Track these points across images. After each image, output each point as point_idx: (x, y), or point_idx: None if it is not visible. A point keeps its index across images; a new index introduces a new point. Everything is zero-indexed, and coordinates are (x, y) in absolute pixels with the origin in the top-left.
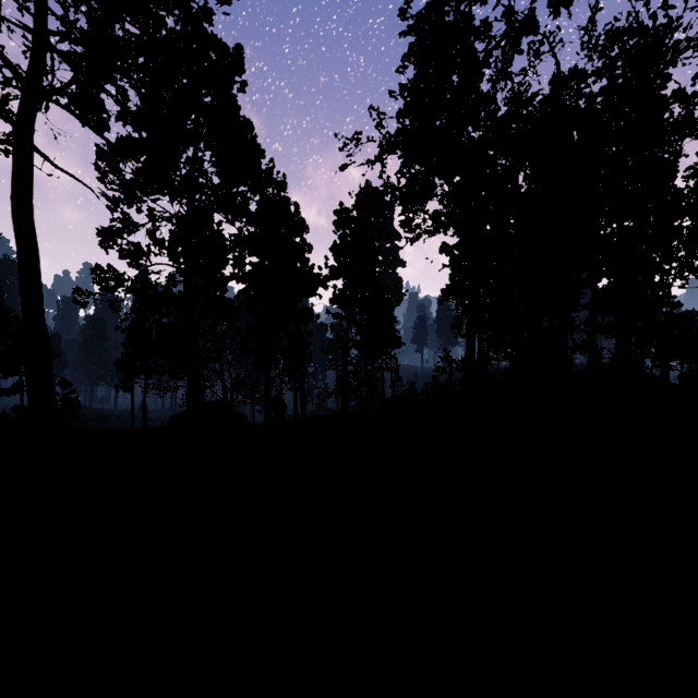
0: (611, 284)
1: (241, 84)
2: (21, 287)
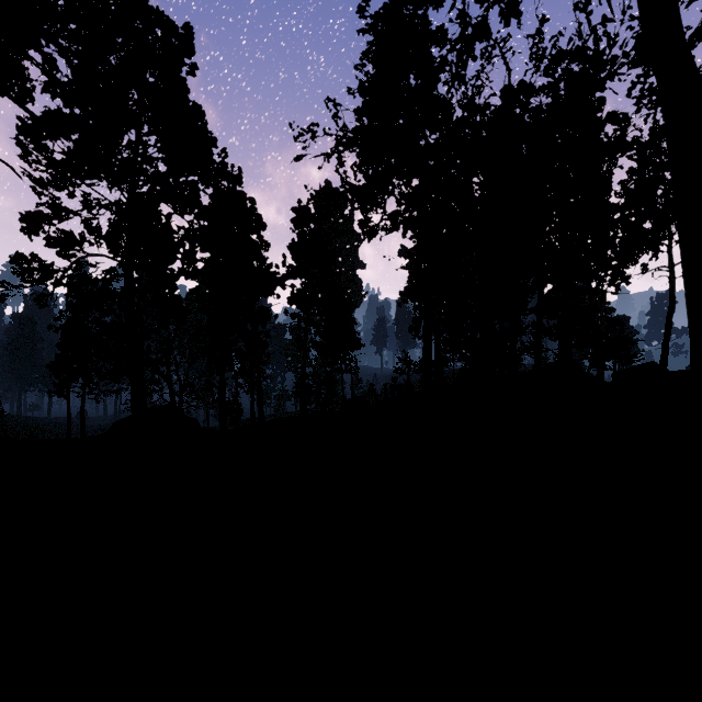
0: (555, 289)
1: (191, 67)
2: None
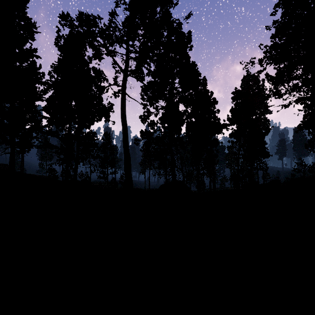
0: None
1: (190, 47)
2: (123, 140)
